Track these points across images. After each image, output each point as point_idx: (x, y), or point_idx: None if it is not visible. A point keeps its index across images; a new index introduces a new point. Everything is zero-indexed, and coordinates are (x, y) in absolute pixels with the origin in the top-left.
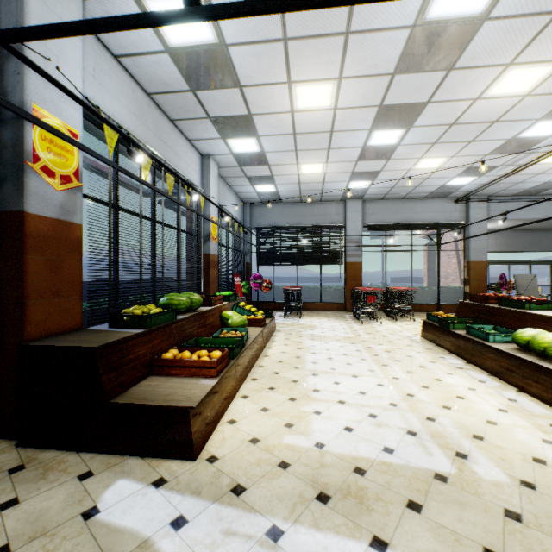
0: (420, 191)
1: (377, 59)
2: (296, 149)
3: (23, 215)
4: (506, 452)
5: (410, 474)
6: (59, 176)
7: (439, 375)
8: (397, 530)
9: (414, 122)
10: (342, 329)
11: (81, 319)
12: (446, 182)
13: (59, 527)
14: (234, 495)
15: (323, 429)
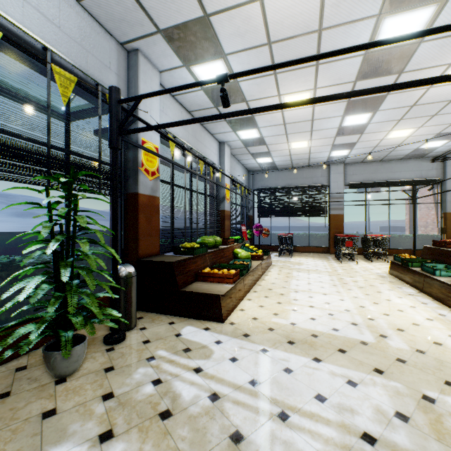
0: (396, 154)
1: (341, 75)
2: (286, 133)
3: (138, 194)
4: (416, 338)
5: (345, 340)
6: (150, 172)
7: (390, 297)
8: (328, 357)
9: (378, 107)
10: (323, 266)
11: (159, 249)
12: (419, 146)
13: (166, 337)
14: (244, 337)
15: (297, 317)
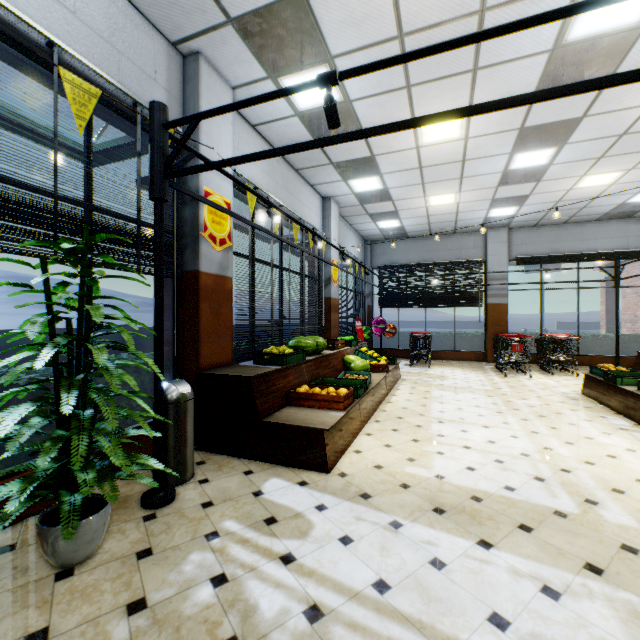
0: (589, 213)
1: (512, 86)
2: (422, 182)
3: (198, 273)
4: None
5: (528, 508)
6: (218, 240)
7: (591, 434)
8: (503, 539)
9: (567, 138)
10: (479, 381)
11: (232, 356)
12: (626, 199)
13: (239, 497)
14: (362, 498)
15: (445, 465)
